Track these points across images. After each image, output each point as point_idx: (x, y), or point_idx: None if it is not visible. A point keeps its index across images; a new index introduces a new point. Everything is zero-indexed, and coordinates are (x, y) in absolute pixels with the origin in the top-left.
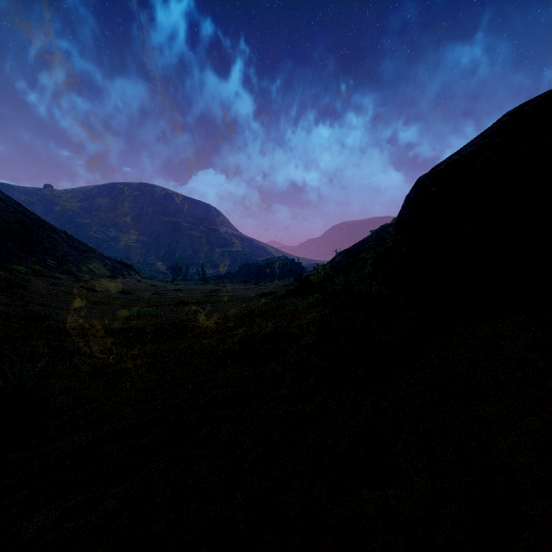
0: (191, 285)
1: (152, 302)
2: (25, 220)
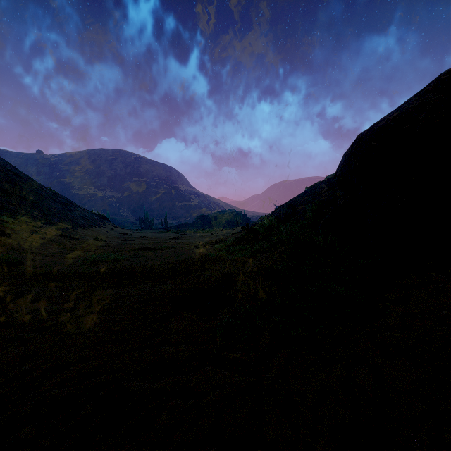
0: (156, 233)
1: (120, 248)
2: (15, 178)
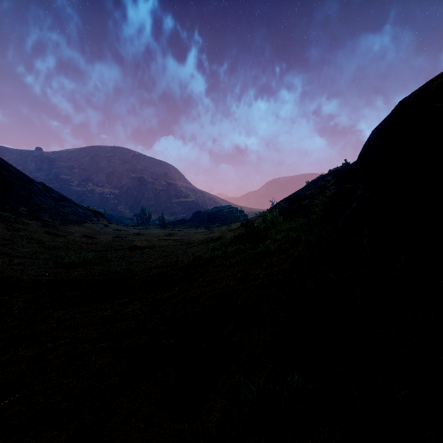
0: (151, 230)
1: (107, 246)
2: (4, 173)
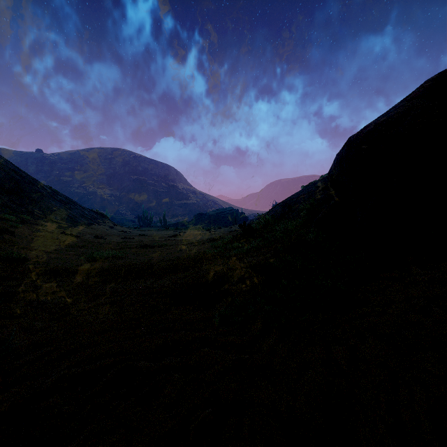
0: (154, 231)
1: (120, 245)
2: (17, 177)
